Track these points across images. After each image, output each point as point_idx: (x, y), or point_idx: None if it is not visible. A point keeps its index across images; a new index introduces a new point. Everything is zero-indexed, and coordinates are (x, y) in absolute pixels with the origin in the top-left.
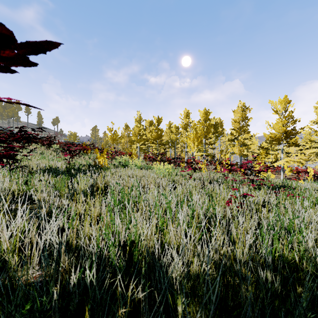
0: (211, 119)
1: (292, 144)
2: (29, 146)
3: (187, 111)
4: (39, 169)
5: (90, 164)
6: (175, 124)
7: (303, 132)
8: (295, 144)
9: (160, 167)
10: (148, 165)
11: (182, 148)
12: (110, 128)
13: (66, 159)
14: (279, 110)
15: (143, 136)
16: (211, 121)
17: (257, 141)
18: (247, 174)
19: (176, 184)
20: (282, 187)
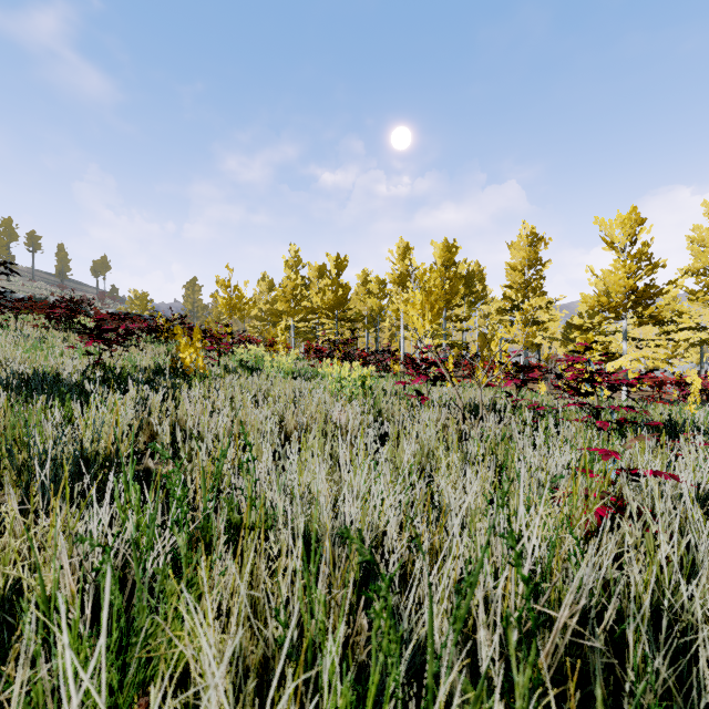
0: (460, 263)
1: (649, 320)
2: (16, 321)
3: (405, 243)
4: (3, 380)
5: (159, 367)
6: (377, 275)
7: (674, 291)
8: (656, 320)
9: (342, 373)
10: (313, 369)
11: (393, 331)
12: (222, 280)
13: (91, 353)
14: (618, 240)
15: (304, 301)
16: (460, 269)
17: (563, 314)
18: (587, 394)
19: (385, 420)
20: (687, 430)
